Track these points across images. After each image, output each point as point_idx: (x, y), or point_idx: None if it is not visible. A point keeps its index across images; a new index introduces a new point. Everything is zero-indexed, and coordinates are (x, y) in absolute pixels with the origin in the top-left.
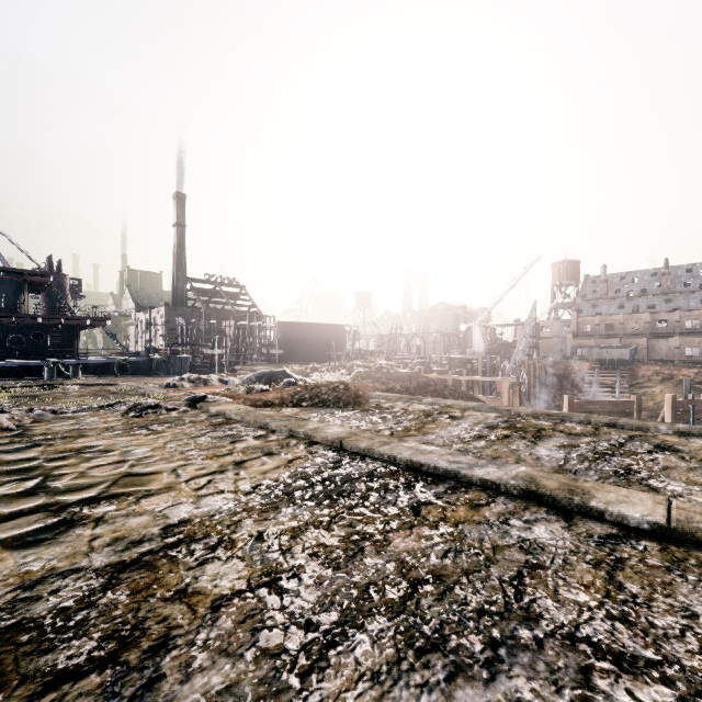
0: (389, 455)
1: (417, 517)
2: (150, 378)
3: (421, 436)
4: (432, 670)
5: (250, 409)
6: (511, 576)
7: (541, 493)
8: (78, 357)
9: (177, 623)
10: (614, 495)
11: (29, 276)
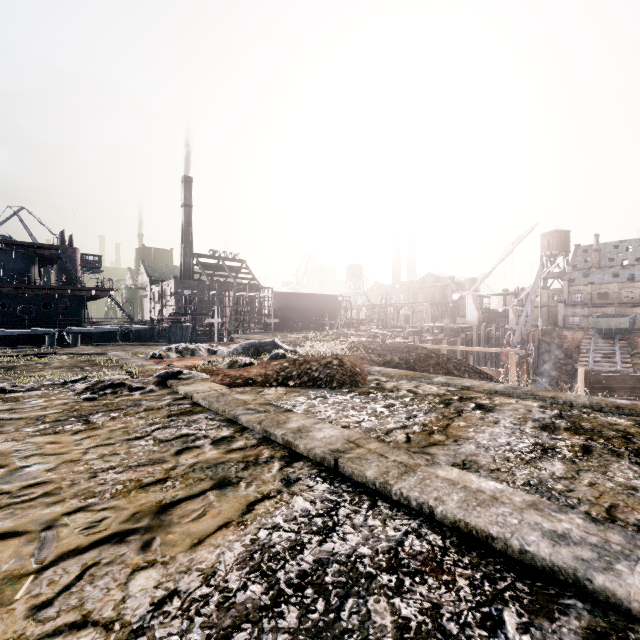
0: (421, 503)
1: None
2: (145, 347)
3: (453, 444)
4: None
5: (224, 391)
6: None
7: None
8: (85, 325)
9: None
10: None
11: (38, 250)
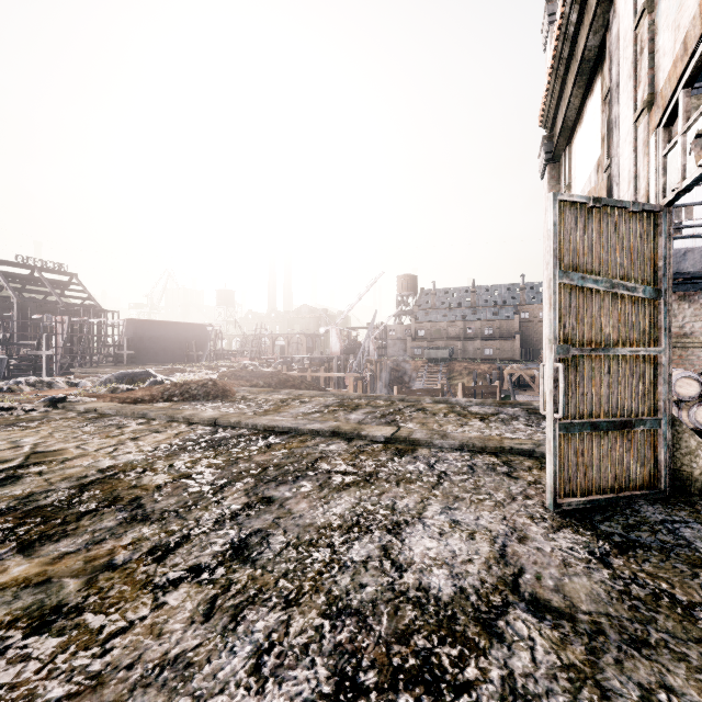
0: (253, 424)
1: (269, 449)
2: None
3: (277, 414)
4: (270, 485)
5: (123, 405)
6: (312, 461)
7: (340, 432)
8: None
9: (139, 493)
10: (375, 429)
11: None
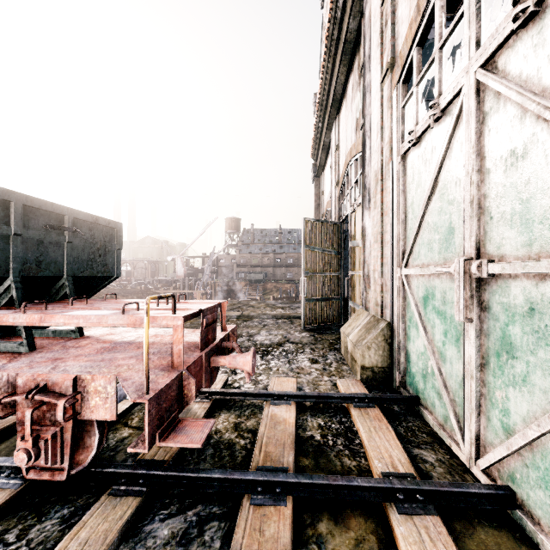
0: None
1: None
2: None
3: None
4: None
5: None
6: None
7: None
8: None
9: None
10: (231, 313)
11: None
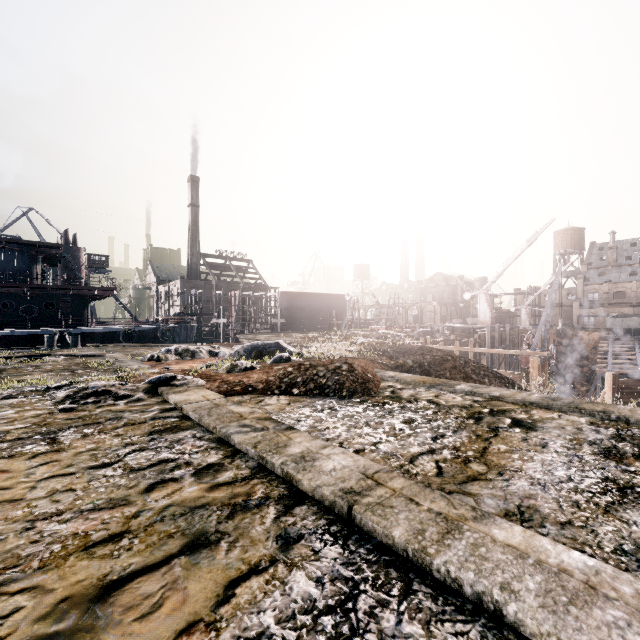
0: (480, 592)
1: None
2: (146, 348)
3: (499, 479)
4: None
5: (219, 401)
6: None
7: None
8: (88, 325)
9: None
10: None
11: (41, 248)
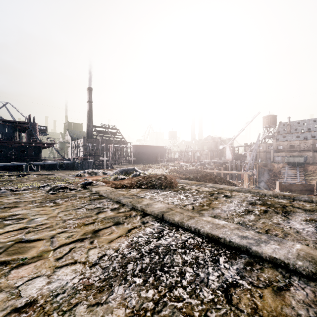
0: (195, 228)
1: (231, 306)
2: (71, 171)
3: (211, 210)
4: None
5: (113, 190)
6: None
7: None
8: (41, 161)
9: None
10: None
11: (18, 124)
